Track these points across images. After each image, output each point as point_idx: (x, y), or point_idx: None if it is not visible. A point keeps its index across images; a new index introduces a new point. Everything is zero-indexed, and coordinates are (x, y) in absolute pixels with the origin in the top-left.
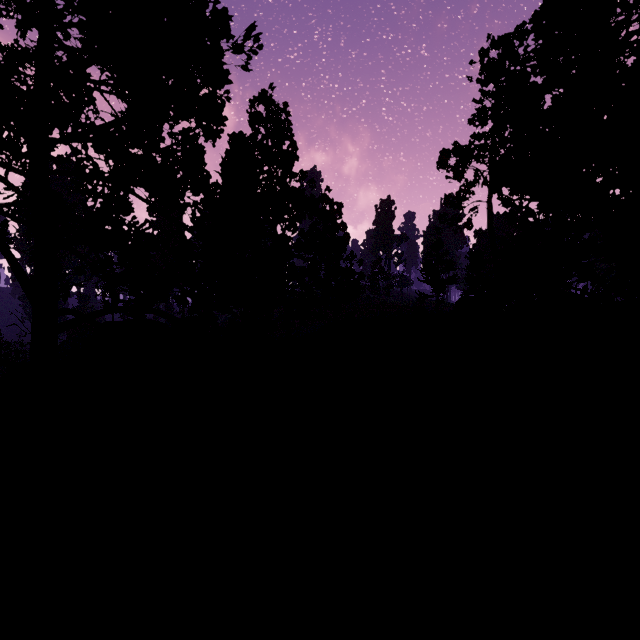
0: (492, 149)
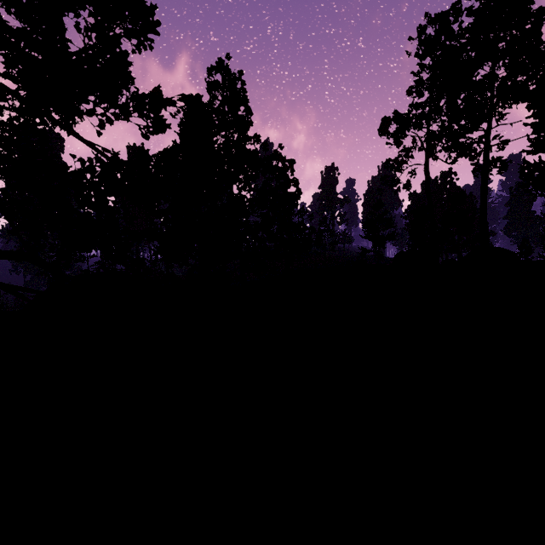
0: (429, 117)
